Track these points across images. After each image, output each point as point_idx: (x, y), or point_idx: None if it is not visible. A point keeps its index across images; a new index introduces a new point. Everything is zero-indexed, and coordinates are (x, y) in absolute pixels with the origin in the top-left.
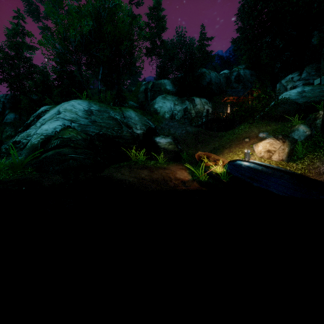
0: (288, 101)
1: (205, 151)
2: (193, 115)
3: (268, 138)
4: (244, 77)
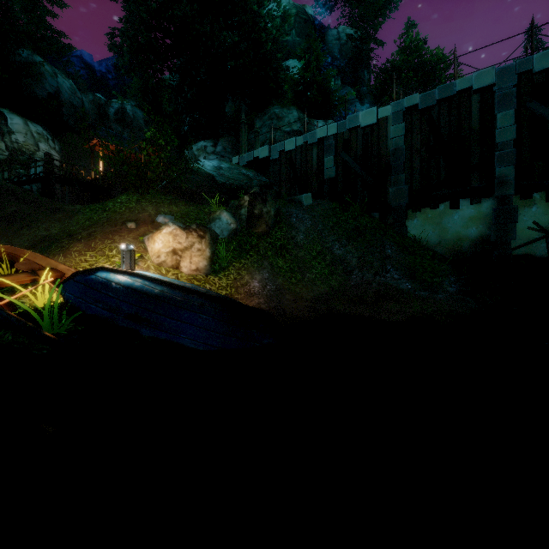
0: (203, 172)
1: (15, 243)
2: (2, 155)
3: (174, 226)
4: (133, 120)
